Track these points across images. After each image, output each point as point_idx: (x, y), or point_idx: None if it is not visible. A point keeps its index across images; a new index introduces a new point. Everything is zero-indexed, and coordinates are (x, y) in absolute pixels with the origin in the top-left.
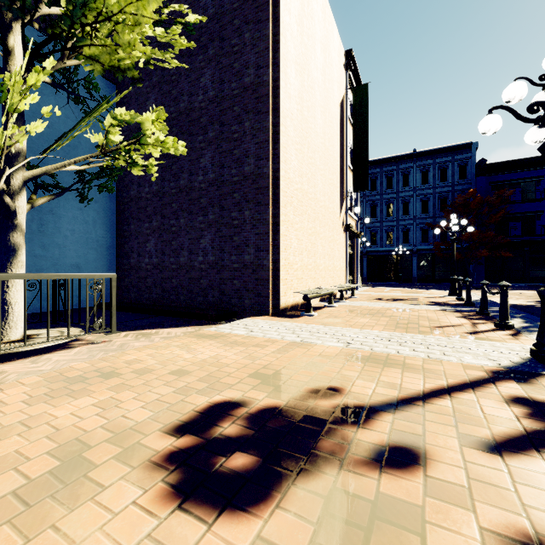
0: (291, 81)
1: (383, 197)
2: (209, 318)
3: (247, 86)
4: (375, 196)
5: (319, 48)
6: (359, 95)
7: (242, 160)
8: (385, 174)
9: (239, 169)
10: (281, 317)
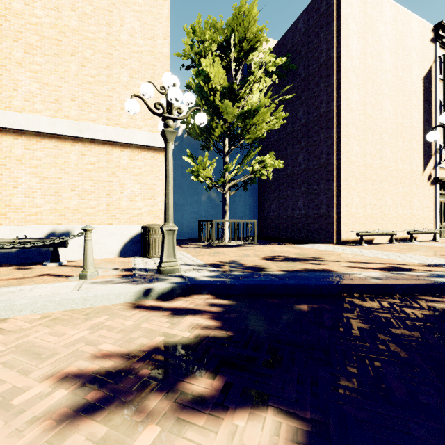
0: (353, 99)
1: None
2: (299, 243)
3: (321, 114)
4: None
5: (388, 55)
6: None
7: (319, 156)
8: None
9: (317, 162)
10: (340, 245)
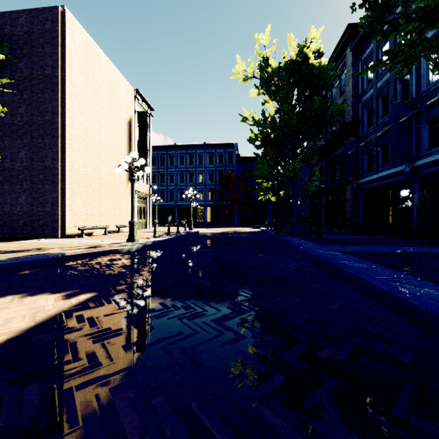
0: (76, 120)
1: (187, 170)
2: (21, 240)
3: (47, 121)
4: (182, 168)
5: (105, 96)
6: (142, 117)
7: (44, 158)
8: (189, 155)
9: (43, 163)
10: (65, 238)
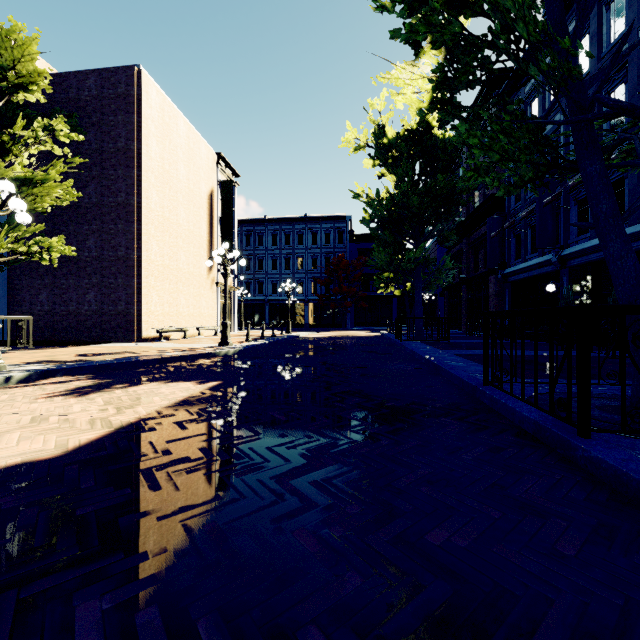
0: (153, 200)
1: (282, 252)
2: (92, 344)
3: (120, 203)
4: (275, 250)
5: (183, 166)
6: (227, 188)
7: (117, 248)
8: (284, 231)
9: (115, 253)
10: (141, 342)
